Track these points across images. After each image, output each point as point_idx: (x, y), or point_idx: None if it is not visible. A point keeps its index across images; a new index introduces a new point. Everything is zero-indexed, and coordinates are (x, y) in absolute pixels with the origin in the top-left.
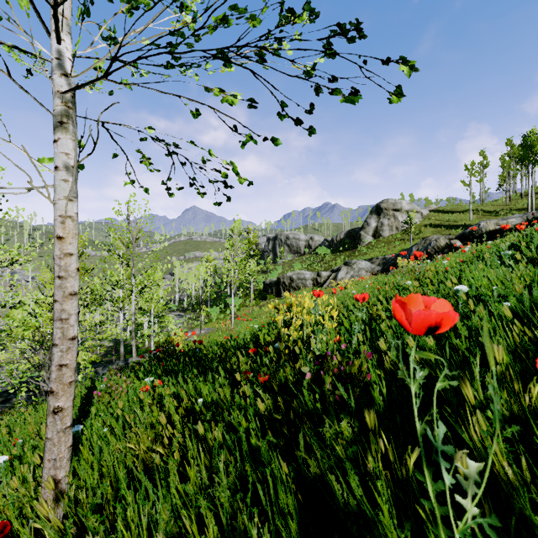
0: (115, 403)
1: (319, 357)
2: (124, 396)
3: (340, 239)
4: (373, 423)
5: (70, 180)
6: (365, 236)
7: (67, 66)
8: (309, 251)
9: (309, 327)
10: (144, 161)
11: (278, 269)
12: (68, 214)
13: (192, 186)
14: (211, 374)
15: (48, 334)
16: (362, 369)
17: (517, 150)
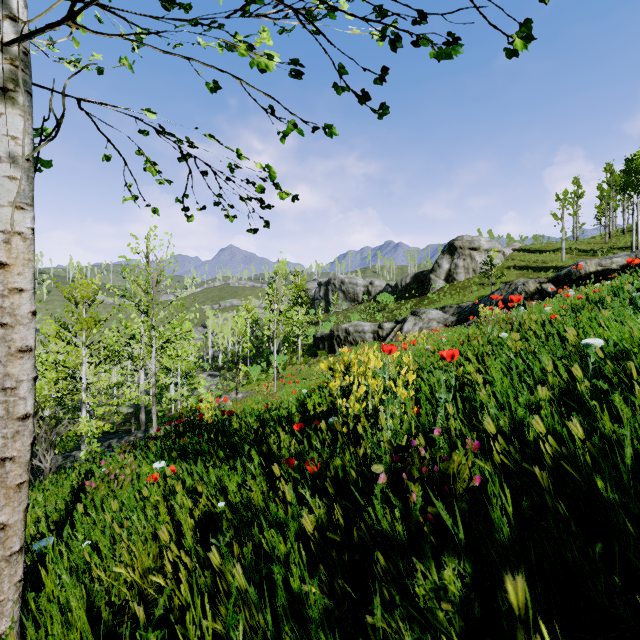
0: (115, 495)
1: (398, 449)
2: (128, 486)
3: (406, 283)
4: (520, 597)
5: (19, 177)
6: (435, 280)
7: (15, 6)
8: (369, 299)
9: (376, 396)
10: (148, 168)
11: (331, 320)
12: (16, 229)
13: (217, 205)
14: (241, 460)
15: (51, 399)
16: (464, 466)
17: (618, 177)
